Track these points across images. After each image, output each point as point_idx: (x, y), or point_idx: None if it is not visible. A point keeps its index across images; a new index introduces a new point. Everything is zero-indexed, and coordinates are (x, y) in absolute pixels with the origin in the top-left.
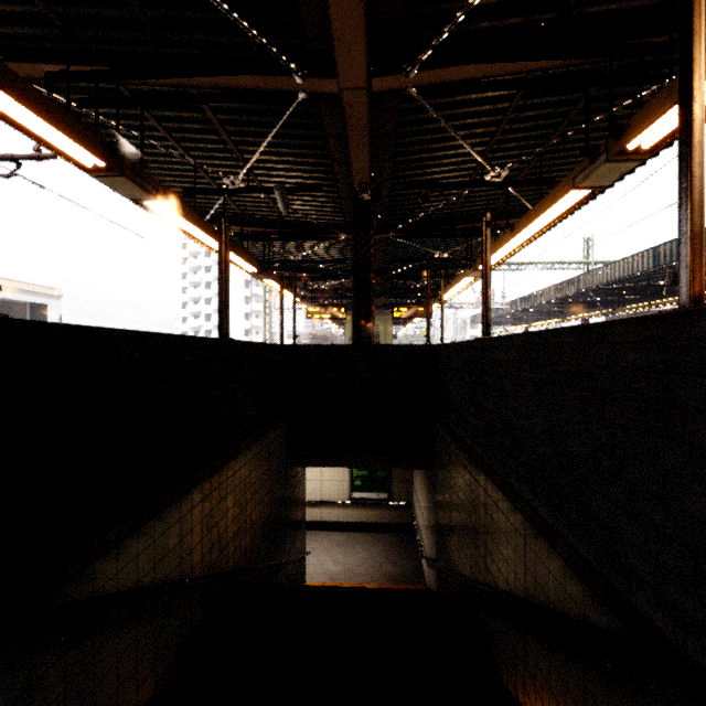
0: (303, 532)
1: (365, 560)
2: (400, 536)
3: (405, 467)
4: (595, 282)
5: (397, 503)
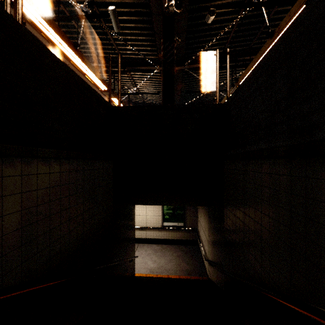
0: (133, 244)
1: (171, 261)
2: (191, 247)
3: (195, 204)
4: None
5: (189, 228)
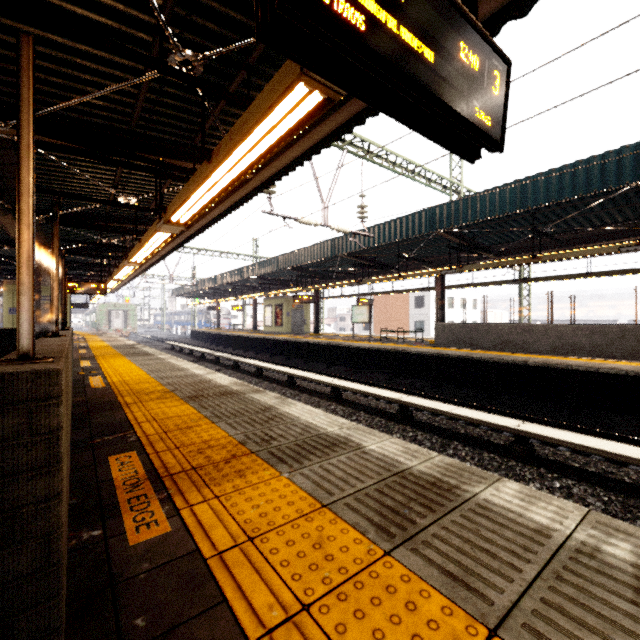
0: None
1: None
2: None
3: None
4: (250, 274)
5: None
